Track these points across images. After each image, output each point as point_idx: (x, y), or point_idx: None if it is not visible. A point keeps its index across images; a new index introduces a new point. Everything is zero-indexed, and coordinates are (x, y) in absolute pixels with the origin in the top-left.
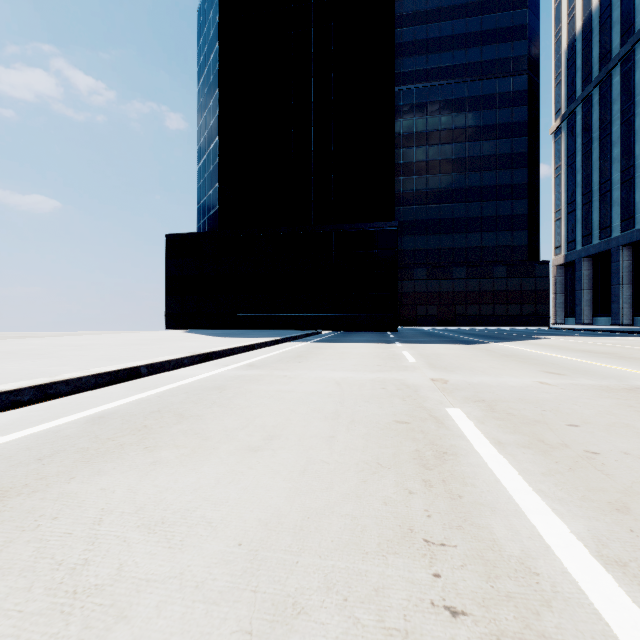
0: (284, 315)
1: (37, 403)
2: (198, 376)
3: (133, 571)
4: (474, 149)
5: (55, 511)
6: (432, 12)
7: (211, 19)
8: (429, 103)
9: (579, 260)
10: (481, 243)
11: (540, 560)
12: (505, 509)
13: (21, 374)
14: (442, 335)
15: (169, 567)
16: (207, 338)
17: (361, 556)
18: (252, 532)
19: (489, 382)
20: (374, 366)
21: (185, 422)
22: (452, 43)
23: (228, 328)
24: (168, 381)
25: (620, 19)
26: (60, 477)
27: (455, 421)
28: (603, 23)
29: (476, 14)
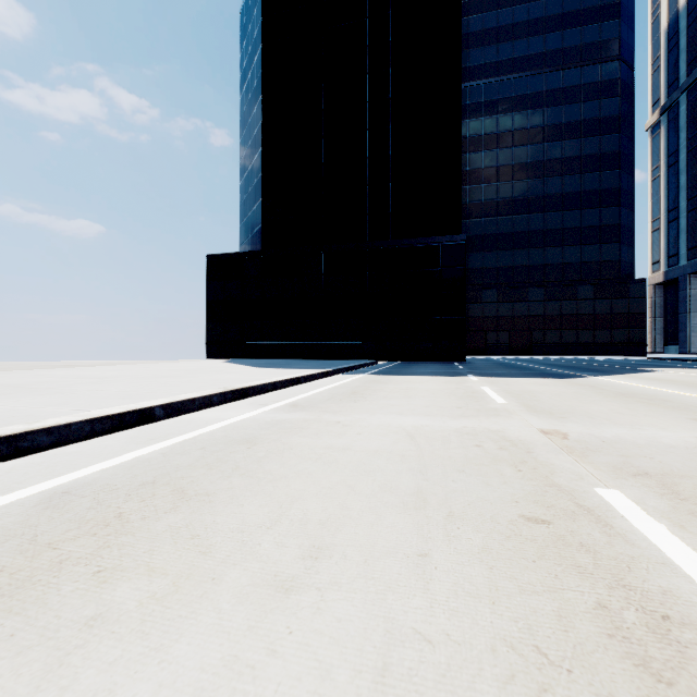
0: (335, 343)
1: (3, 461)
2: (225, 421)
3: None
4: (554, 150)
5: None
6: None
7: (255, 17)
8: (500, 100)
9: (683, 277)
10: (562, 259)
11: None
12: None
13: (0, 418)
14: (521, 366)
15: None
16: (247, 369)
17: None
18: None
19: (630, 437)
20: (453, 408)
21: (183, 508)
22: (527, 29)
23: (273, 357)
24: (185, 428)
25: None
26: None
27: (630, 521)
28: None
29: None
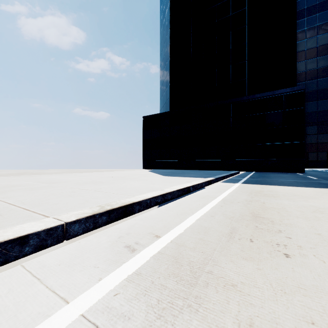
0: (210, 160)
1: None
2: None
3: None
4: None
5: None
6: None
7: None
8: (319, 4)
9: None
10: None
11: None
12: None
13: None
14: None
15: None
16: (155, 177)
17: None
18: None
19: None
20: None
21: None
22: None
23: (175, 168)
24: None
25: None
26: None
27: None
28: None
29: None
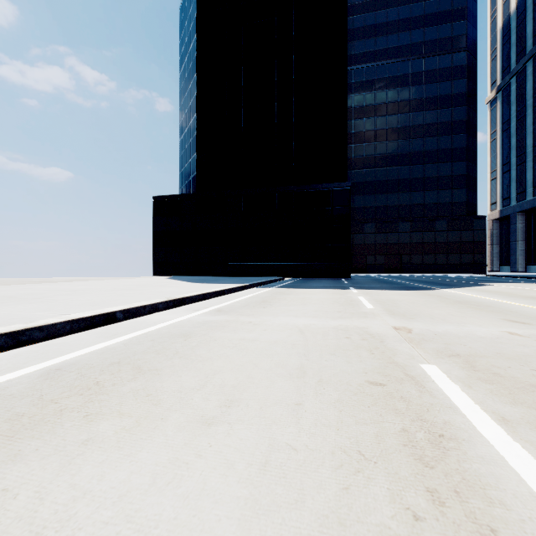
0: (252, 264)
1: (9, 349)
2: (168, 321)
3: None
4: (417, 118)
5: None
6: (380, 1)
7: (190, 14)
8: (377, 80)
9: (513, 215)
10: (424, 201)
11: None
12: None
13: (4, 319)
14: (391, 281)
15: None
16: (185, 284)
17: None
18: None
19: (455, 332)
20: (334, 312)
21: (140, 378)
22: (398, 27)
23: (204, 275)
24: (139, 327)
25: None
26: None
27: (437, 383)
28: None
29: (419, 0)
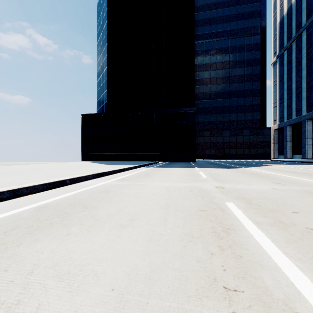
0: (140, 154)
1: (11, 199)
2: (95, 185)
3: (46, 309)
4: (233, 72)
5: (7, 265)
6: (213, 4)
7: (104, 8)
8: (211, 49)
9: (285, 127)
10: (237, 118)
11: (297, 302)
12: (268, 265)
13: (4, 184)
14: (218, 164)
15: (68, 306)
16: (101, 165)
17: (186, 299)
18: (120, 281)
19: (246, 188)
20: (185, 179)
21: (87, 210)
22: (222, 20)
23: (112, 160)
24: (80, 187)
25: (306, 7)
26: (14, 243)
27: (231, 210)
28: (297, 9)
29: (234, 5)
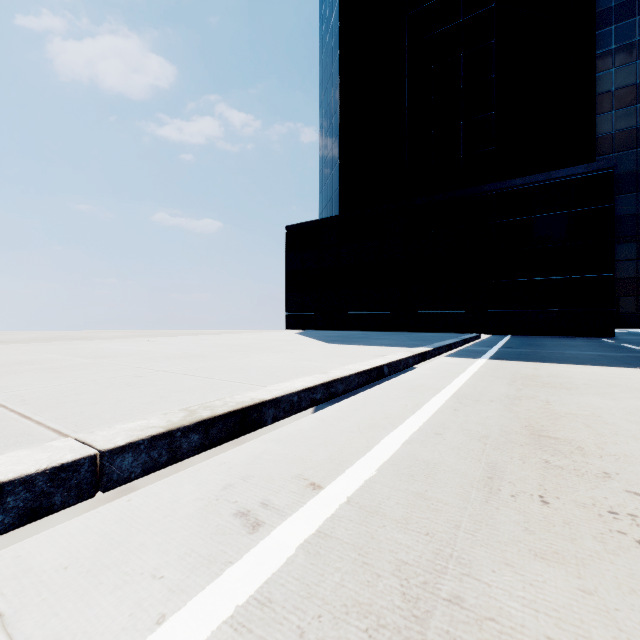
0: (421, 312)
1: None
2: None
3: None
4: None
5: None
6: None
7: None
8: None
9: None
10: None
11: None
12: None
13: None
14: None
15: None
16: (309, 345)
17: None
18: None
19: None
20: None
21: None
22: None
23: (351, 329)
24: None
25: None
26: None
27: None
28: None
29: None
